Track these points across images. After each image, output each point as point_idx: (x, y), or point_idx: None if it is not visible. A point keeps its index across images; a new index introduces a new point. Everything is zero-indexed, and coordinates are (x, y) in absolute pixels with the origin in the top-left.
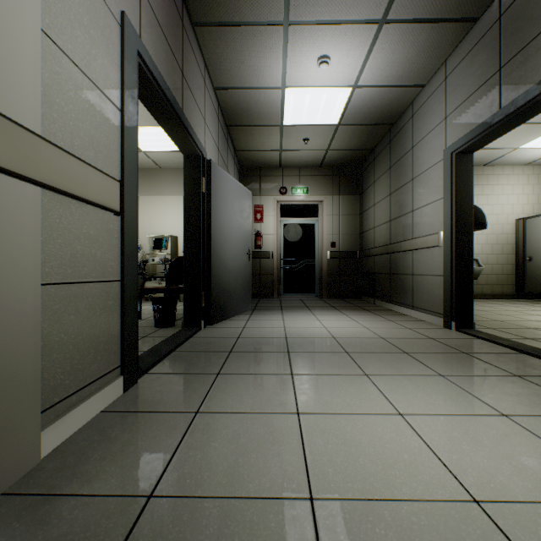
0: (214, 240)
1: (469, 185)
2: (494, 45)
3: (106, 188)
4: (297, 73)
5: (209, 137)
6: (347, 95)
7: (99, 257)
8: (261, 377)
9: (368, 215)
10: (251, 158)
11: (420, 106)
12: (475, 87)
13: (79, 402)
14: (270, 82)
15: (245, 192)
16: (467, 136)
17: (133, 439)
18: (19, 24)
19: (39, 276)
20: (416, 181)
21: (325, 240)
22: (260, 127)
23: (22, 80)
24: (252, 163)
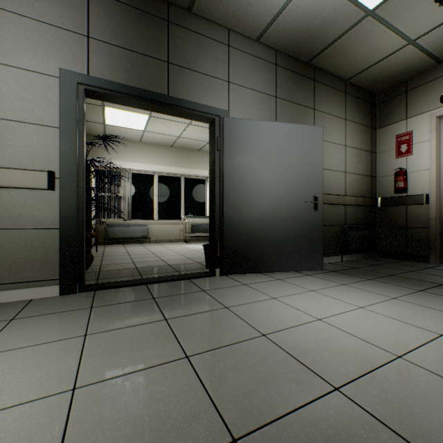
0: (230, 193)
1: None
2: None
3: (31, 177)
4: None
5: (243, 94)
6: None
7: (37, 215)
8: (79, 323)
9: None
10: (377, 77)
11: None
12: None
13: (17, 289)
14: None
15: (304, 130)
16: None
17: None
18: None
19: None
20: None
21: None
22: (342, 37)
23: None
24: (385, 82)
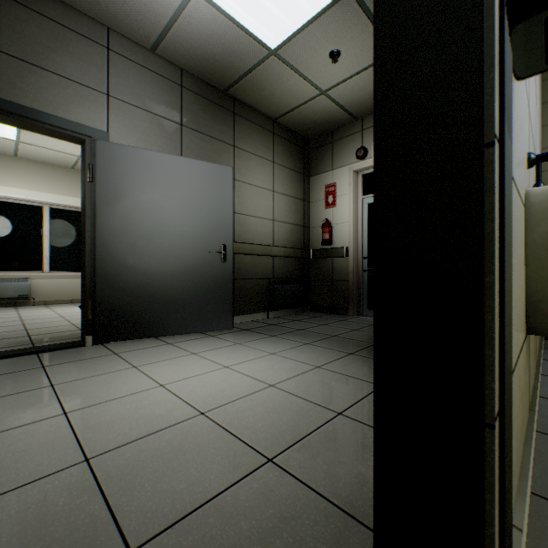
0: (106, 238)
1: None
2: None
3: None
4: None
5: (131, 113)
6: None
7: None
8: None
9: None
10: (304, 122)
11: None
12: None
13: None
14: None
15: (210, 169)
16: None
17: None
18: None
19: None
20: None
21: None
22: (254, 71)
23: None
24: (314, 129)
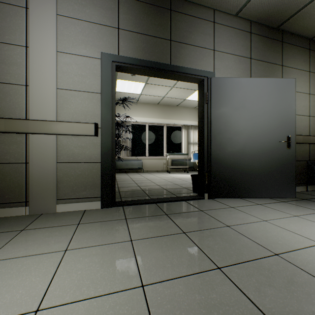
0: (216, 135)
1: None
2: None
3: (84, 128)
4: None
5: (224, 58)
6: None
7: (87, 153)
8: (123, 230)
9: None
10: None
11: None
12: None
13: (76, 202)
14: None
15: (278, 83)
16: None
17: (61, 219)
18: (48, 94)
19: (55, 160)
20: None
21: None
22: (314, 0)
23: (49, 108)
24: None
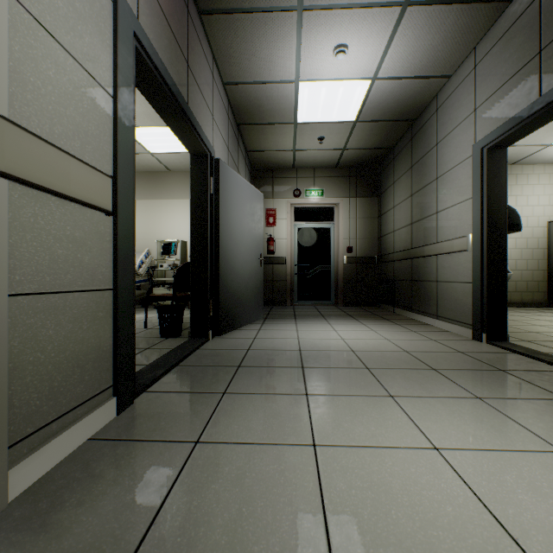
0: (223, 244)
1: (502, 183)
2: (533, 25)
3: (93, 183)
4: (312, 65)
5: (217, 135)
6: (366, 88)
7: (86, 263)
8: (272, 398)
9: (387, 218)
10: (263, 159)
11: (445, 98)
12: (510, 74)
13: (60, 431)
14: (283, 75)
15: (256, 194)
16: (501, 128)
17: (119, 478)
18: None
19: (5, 286)
20: (441, 180)
21: (341, 245)
22: (273, 125)
23: None
24: (264, 164)
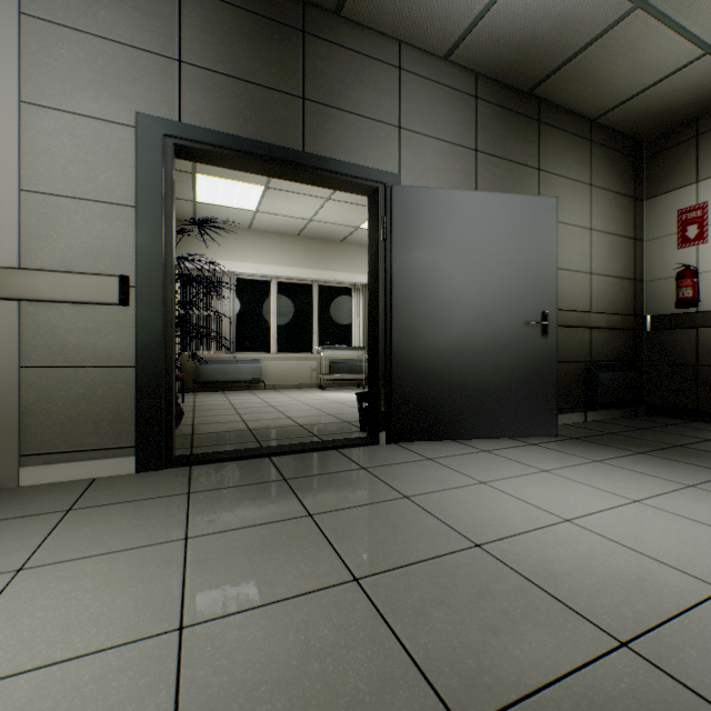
0: (402, 309)
1: None
2: None
3: (94, 286)
4: None
5: (422, 146)
6: None
7: (102, 346)
8: (173, 518)
9: None
10: (645, 113)
11: None
12: None
13: (72, 461)
14: None
15: (525, 204)
16: None
17: (27, 501)
18: None
19: (16, 361)
20: None
21: None
22: (590, 47)
23: None
24: (660, 121)
